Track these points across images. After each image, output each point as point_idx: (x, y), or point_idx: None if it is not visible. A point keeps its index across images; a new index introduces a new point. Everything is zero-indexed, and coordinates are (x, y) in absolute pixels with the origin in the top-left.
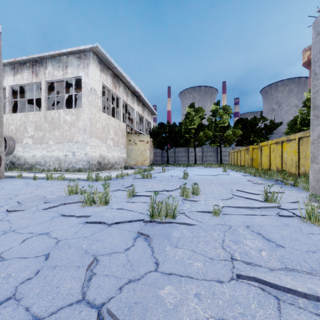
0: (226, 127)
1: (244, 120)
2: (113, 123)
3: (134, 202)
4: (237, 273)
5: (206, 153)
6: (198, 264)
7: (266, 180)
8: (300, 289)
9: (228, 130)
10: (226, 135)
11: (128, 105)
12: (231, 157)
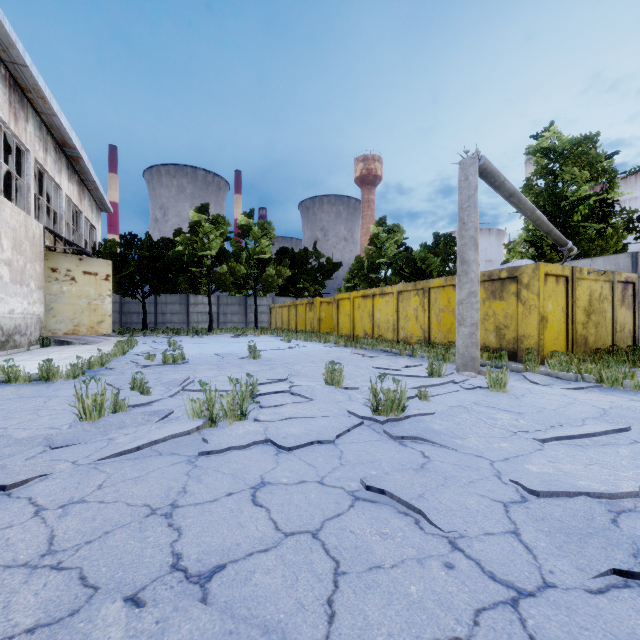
0: (267, 262)
1: (290, 252)
2: (10, 218)
3: (278, 406)
4: (542, 439)
5: (225, 307)
6: (505, 444)
7: (371, 352)
8: (586, 432)
9: (269, 267)
10: (265, 275)
11: (45, 175)
12: (275, 316)
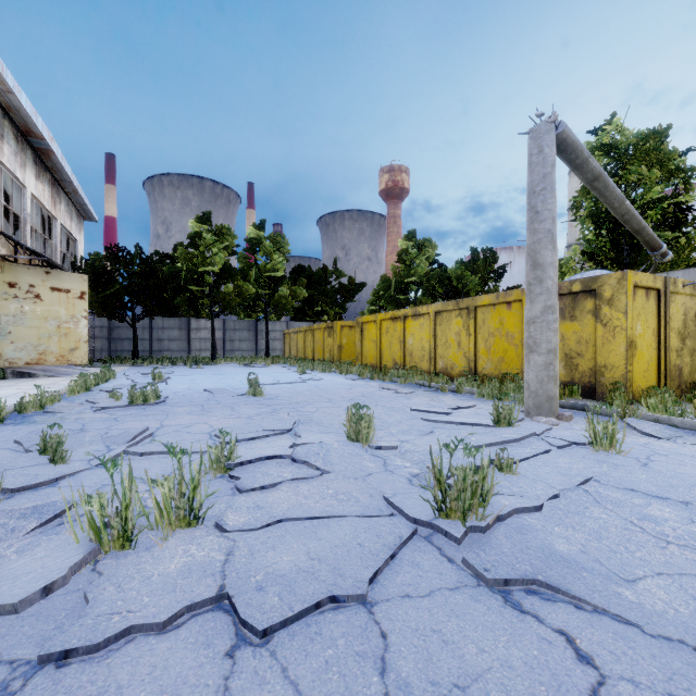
0: (280, 280)
1: (307, 271)
2: None
3: (268, 487)
4: None
5: (232, 332)
6: None
7: (404, 386)
8: None
9: (283, 287)
10: (278, 296)
11: (2, 168)
12: (289, 343)
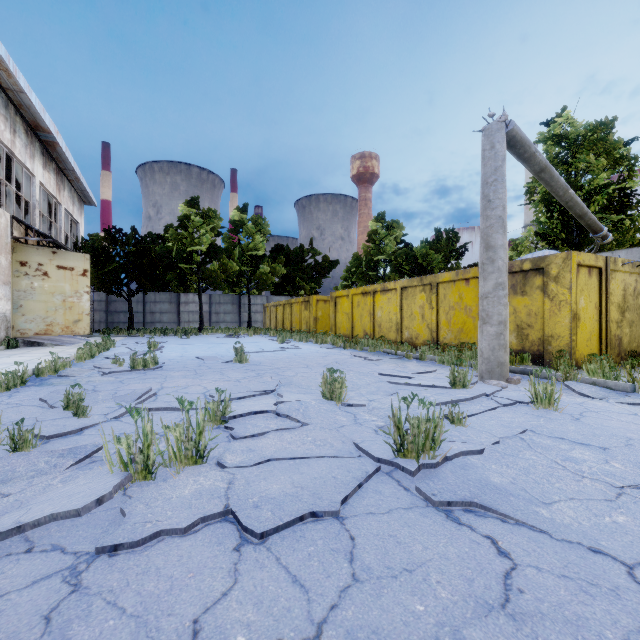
0: (261, 258)
1: (286, 249)
2: None
3: (257, 435)
4: None
5: (218, 306)
6: (621, 517)
7: (373, 354)
8: None
9: (263, 264)
10: (259, 273)
11: (14, 160)
12: (269, 315)
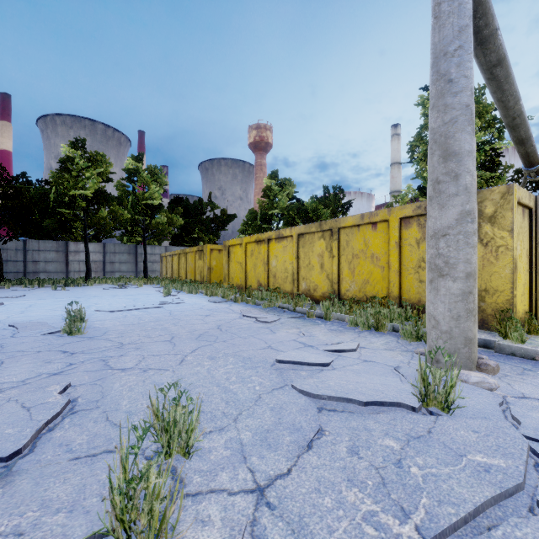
0: (157, 208)
1: (185, 202)
2: None
3: None
4: None
5: (112, 255)
6: None
7: (268, 311)
8: None
9: (160, 214)
10: (156, 222)
11: None
12: (166, 265)
